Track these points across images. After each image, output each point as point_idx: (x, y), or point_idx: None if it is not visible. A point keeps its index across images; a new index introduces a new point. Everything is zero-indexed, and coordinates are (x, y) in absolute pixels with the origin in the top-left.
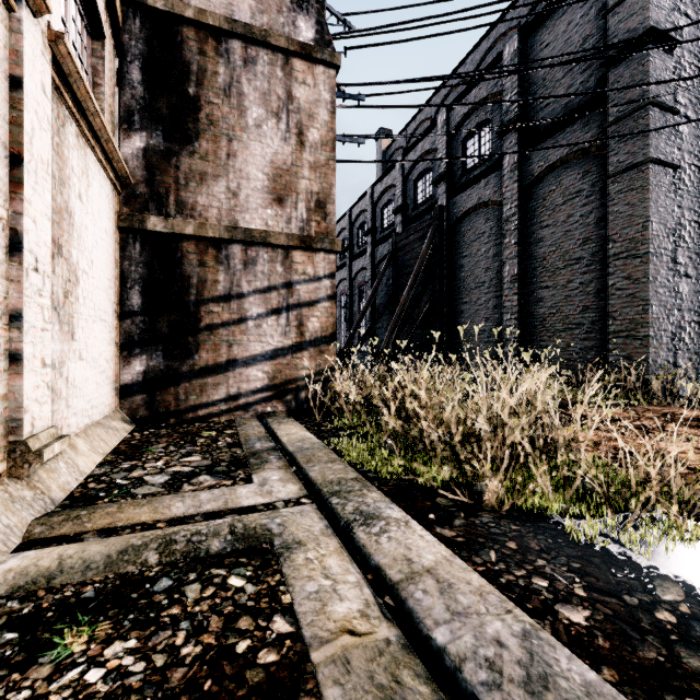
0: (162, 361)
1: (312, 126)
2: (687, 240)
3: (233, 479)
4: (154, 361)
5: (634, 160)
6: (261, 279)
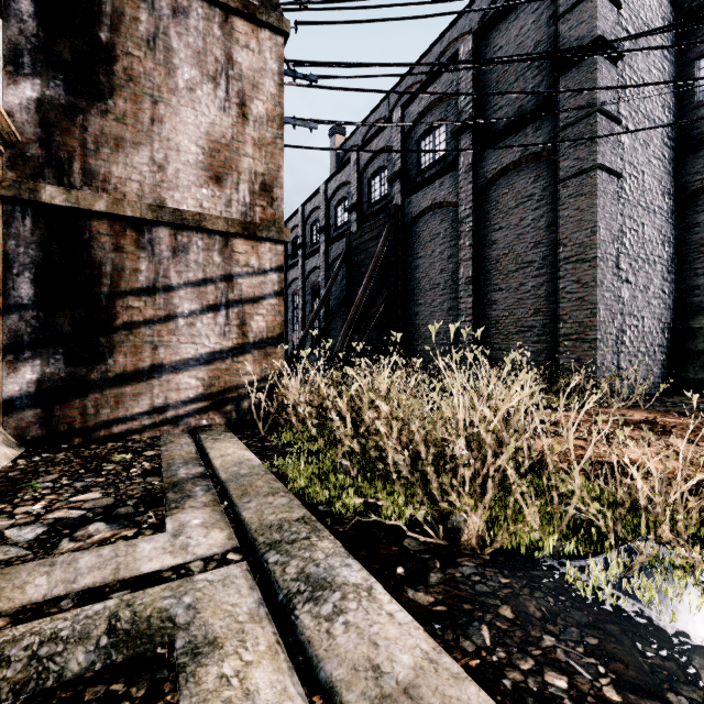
0: (63, 367)
1: (256, 97)
2: (628, 247)
3: (138, 527)
4: (52, 367)
5: (584, 166)
6: (195, 270)
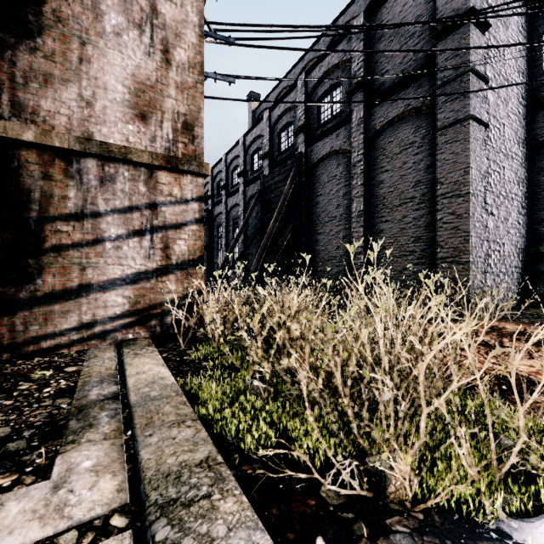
0: None
1: (179, 45)
2: (492, 185)
3: (20, 471)
4: None
5: (458, 116)
6: (121, 198)
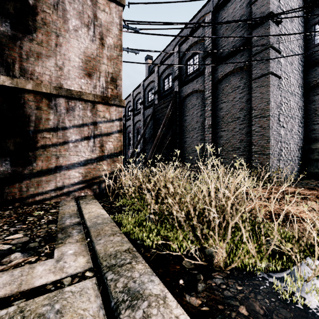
0: (9, 167)
1: (108, 35)
2: (283, 111)
3: (38, 255)
4: (4, 167)
5: (263, 72)
6: (78, 119)
